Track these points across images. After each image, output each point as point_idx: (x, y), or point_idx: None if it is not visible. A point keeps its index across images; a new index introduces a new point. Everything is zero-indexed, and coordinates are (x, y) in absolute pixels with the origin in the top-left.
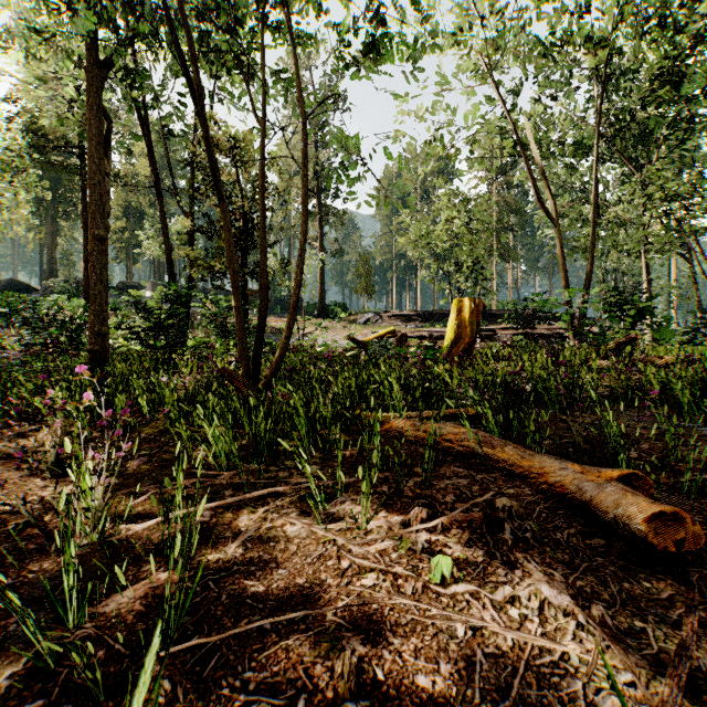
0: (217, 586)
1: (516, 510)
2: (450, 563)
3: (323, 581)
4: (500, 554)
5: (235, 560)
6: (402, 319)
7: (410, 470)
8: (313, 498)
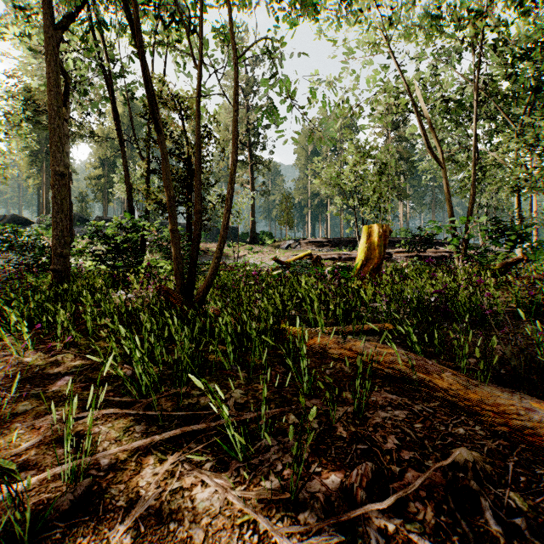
0: None
1: (481, 468)
2: None
3: None
4: None
5: None
6: (316, 245)
7: (338, 395)
8: (233, 437)
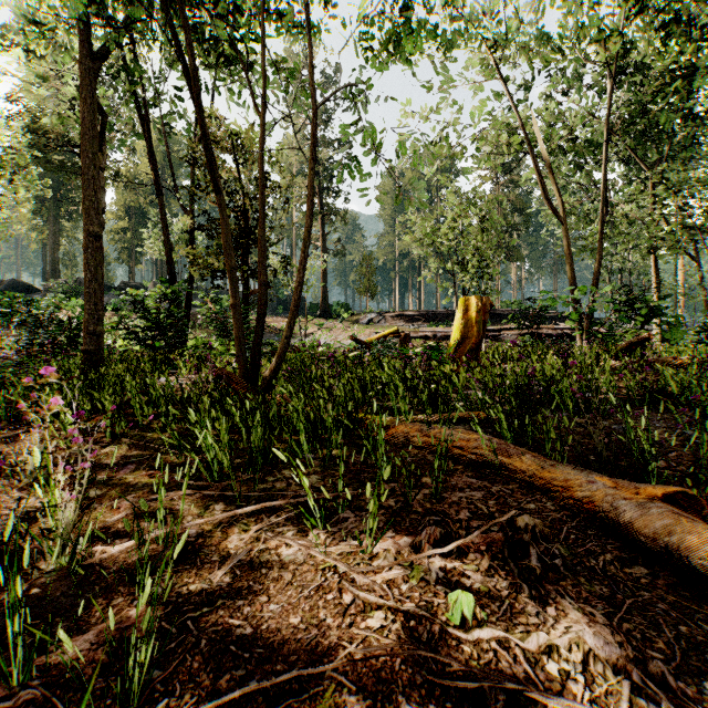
0: (196, 626)
1: (540, 530)
2: (471, 602)
3: (321, 621)
4: (528, 586)
5: (221, 592)
6: (405, 319)
7: (418, 480)
8: (312, 514)
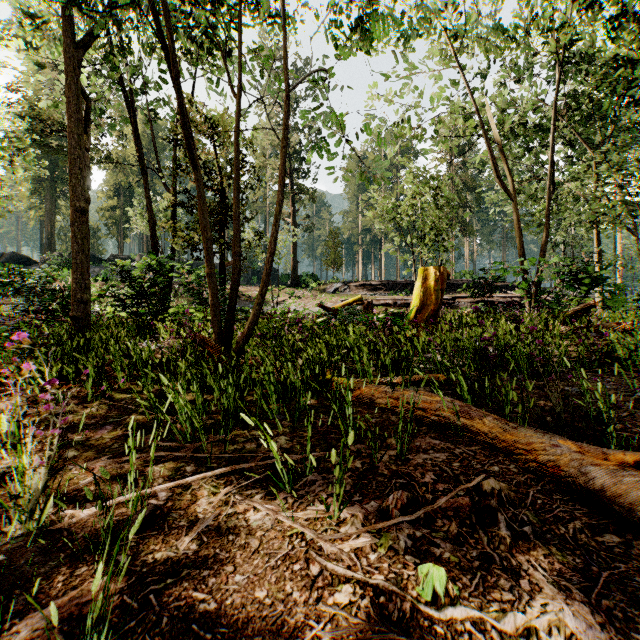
0: (159, 600)
1: (506, 495)
2: (443, 576)
3: (287, 595)
4: (499, 556)
5: (186, 561)
6: (368, 289)
7: (383, 441)
8: (280, 476)
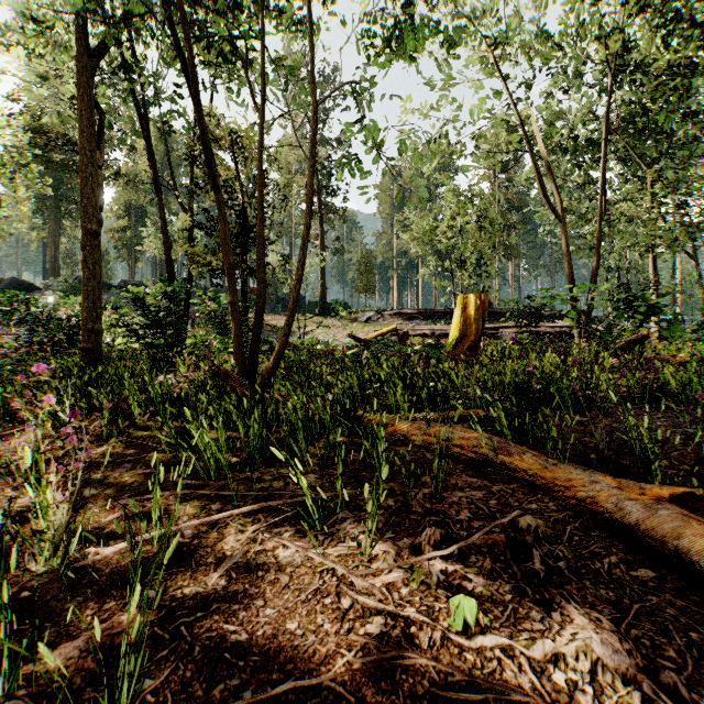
0: (190, 632)
1: (543, 531)
2: (474, 607)
3: (319, 627)
4: (532, 590)
5: (216, 596)
6: (404, 318)
7: (417, 479)
8: (310, 514)
